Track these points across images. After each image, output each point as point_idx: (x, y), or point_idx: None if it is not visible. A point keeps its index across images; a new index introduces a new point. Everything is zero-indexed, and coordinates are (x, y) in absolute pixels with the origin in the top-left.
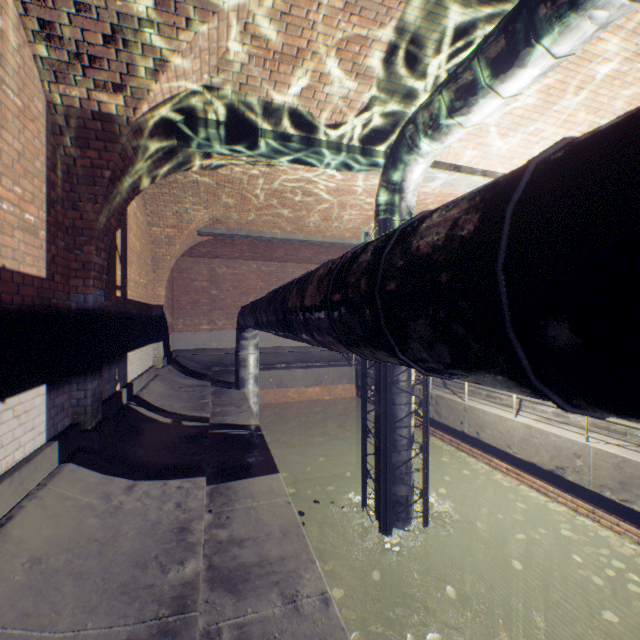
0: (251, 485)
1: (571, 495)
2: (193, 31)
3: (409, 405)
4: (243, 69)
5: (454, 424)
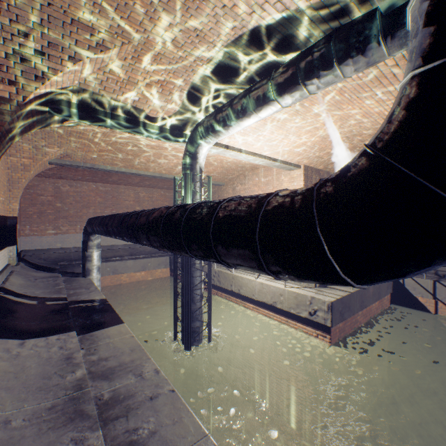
0: (107, 332)
1: (279, 315)
2: (73, 62)
3: (201, 277)
4: (103, 83)
5: (228, 286)
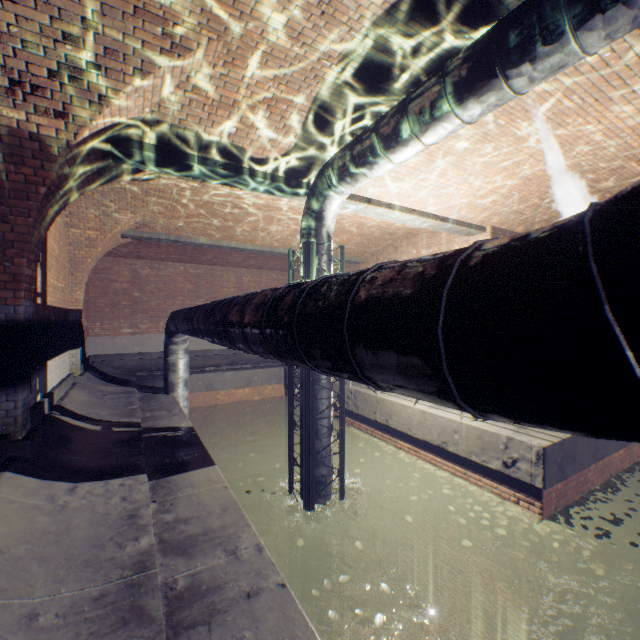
0: (191, 477)
1: (452, 463)
2: (140, 78)
3: (329, 399)
4: (184, 108)
5: (369, 414)
